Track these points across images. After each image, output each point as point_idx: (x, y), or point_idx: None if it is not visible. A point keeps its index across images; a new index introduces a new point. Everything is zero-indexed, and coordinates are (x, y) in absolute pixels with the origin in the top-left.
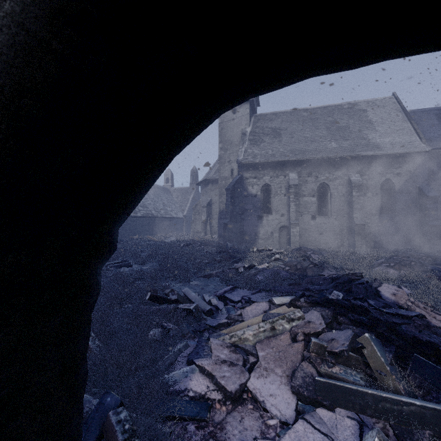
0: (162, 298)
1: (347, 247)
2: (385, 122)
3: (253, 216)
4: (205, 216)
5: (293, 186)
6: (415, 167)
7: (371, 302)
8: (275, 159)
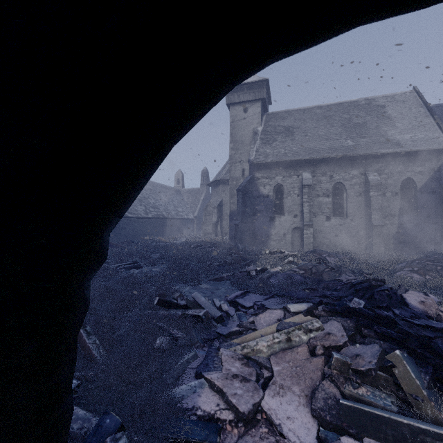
0: (171, 303)
1: (364, 250)
2: (405, 117)
3: (265, 217)
4: (216, 217)
5: (306, 186)
6: (439, 164)
7: (397, 311)
8: (287, 158)
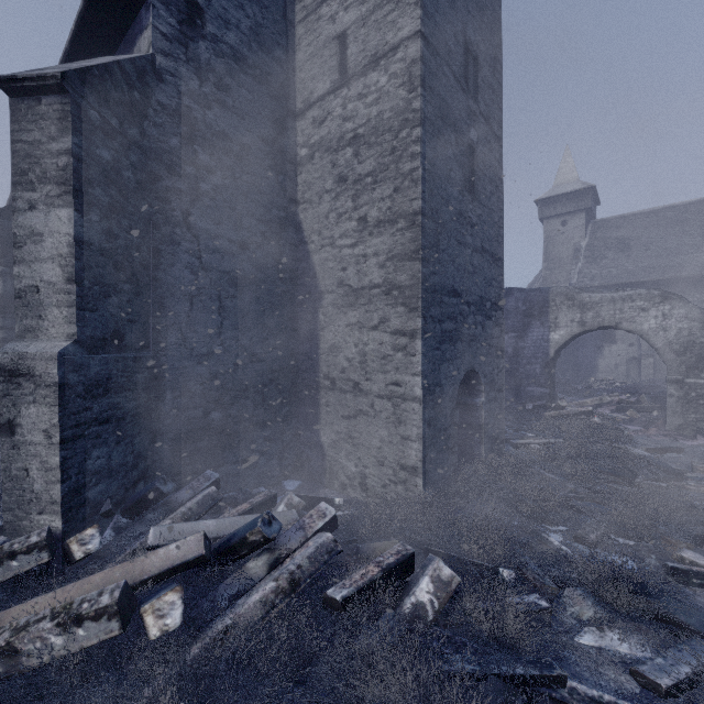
0: None
1: None
2: None
3: (591, 346)
4: None
5: None
6: None
7: None
8: (620, 281)
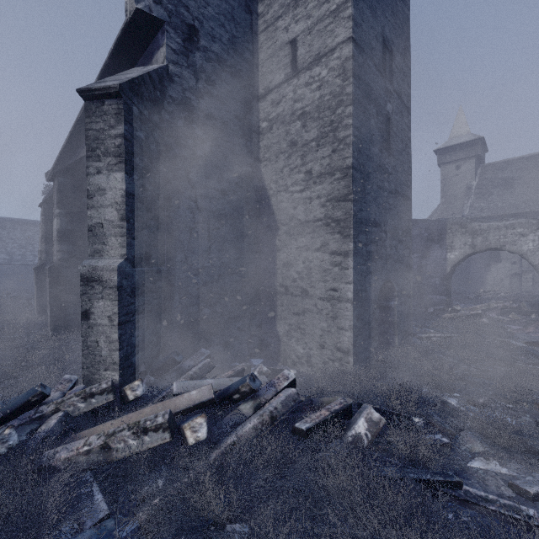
0: None
1: None
2: None
3: (480, 264)
4: None
5: None
6: None
7: None
8: (504, 212)
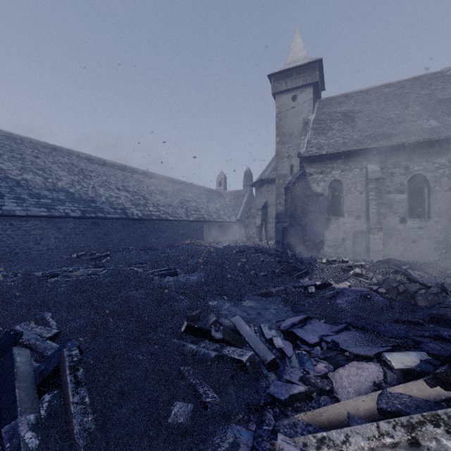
0: (204, 331)
1: None
2: None
3: (319, 219)
4: (260, 220)
5: (373, 180)
6: None
7: None
8: (348, 148)
